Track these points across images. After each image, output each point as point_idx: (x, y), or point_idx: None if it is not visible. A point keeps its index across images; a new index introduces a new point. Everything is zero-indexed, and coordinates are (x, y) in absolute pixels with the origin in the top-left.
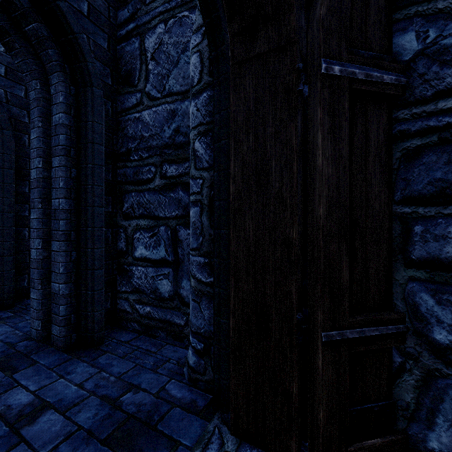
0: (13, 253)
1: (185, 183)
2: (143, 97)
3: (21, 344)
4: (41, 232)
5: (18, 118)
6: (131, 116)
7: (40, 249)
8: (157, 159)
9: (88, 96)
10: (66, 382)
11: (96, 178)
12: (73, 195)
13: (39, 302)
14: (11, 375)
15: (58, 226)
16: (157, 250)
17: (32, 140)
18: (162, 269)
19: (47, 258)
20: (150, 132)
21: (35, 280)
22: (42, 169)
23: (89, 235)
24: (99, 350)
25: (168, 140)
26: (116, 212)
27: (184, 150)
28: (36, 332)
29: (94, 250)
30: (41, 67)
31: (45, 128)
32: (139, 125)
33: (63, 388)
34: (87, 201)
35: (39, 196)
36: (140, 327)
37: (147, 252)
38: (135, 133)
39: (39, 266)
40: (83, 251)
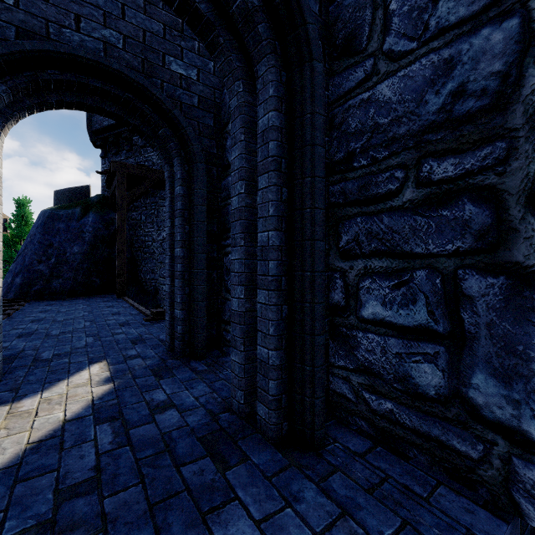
0: (205, 299)
1: (481, 188)
2: (378, 62)
3: (223, 416)
4: (243, 277)
5: (208, 150)
6: (355, 100)
7: (242, 299)
8: (407, 155)
9: (306, 77)
10: (297, 519)
11: (316, 197)
12: (283, 225)
13: (241, 367)
14: (223, 472)
15: (267, 269)
16: (409, 310)
17: (232, 161)
18: (421, 344)
19: (249, 310)
20: (392, 114)
21: (237, 338)
22: (244, 195)
23: (307, 283)
24: (324, 461)
25: (435, 117)
26: (328, 248)
27: (479, 123)
28: (238, 406)
29: (314, 305)
30: (243, 63)
31: (247, 142)
32: (370, 109)
33: (298, 533)
34: (304, 233)
35: (241, 231)
36: (372, 430)
37: (387, 312)
38: (363, 125)
39: (242, 321)
40: (298, 306)
